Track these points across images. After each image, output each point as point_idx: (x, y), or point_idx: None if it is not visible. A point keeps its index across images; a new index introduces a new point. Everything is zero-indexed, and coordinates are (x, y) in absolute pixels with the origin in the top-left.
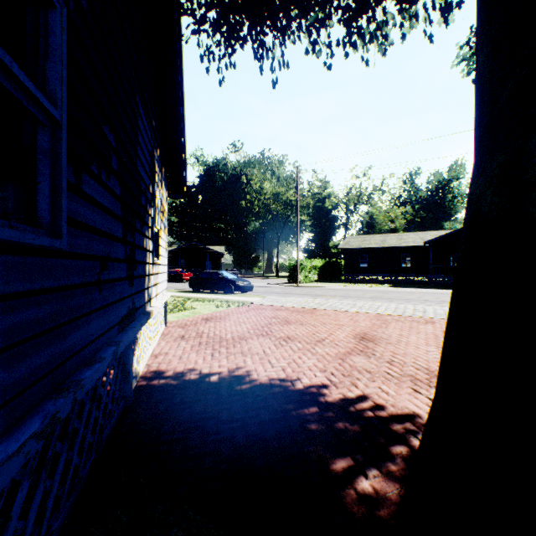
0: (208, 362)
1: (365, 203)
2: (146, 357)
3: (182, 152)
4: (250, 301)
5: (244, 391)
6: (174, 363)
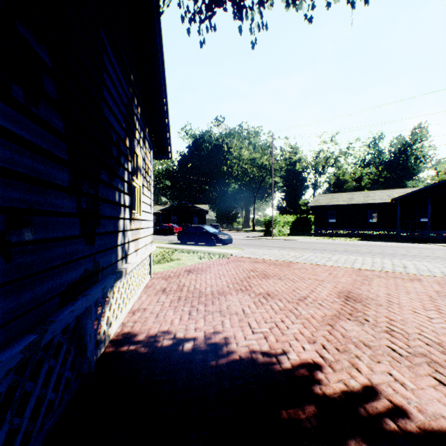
0: (185, 322)
1: (332, 165)
2: (122, 314)
3: (164, 113)
4: (230, 253)
5: (221, 369)
6: (150, 322)
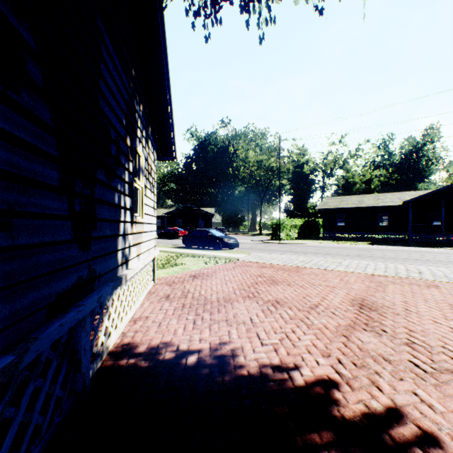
0: (189, 332)
1: (341, 167)
2: (122, 323)
3: (168, 111)
4: (236, 258)
5: (228, 386)
6: (151, 332)
